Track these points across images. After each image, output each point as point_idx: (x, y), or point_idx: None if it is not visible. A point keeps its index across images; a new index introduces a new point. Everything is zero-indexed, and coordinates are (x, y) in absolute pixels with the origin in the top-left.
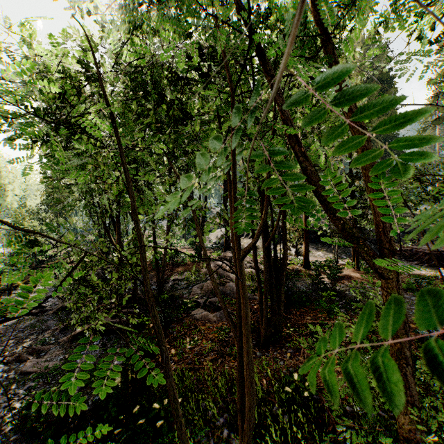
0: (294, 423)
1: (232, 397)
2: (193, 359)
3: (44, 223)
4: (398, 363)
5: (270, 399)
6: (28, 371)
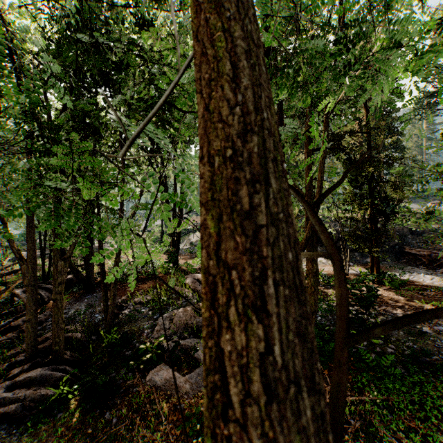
0: None
1: None
2: None
3: None
4: None
5: None
6: None
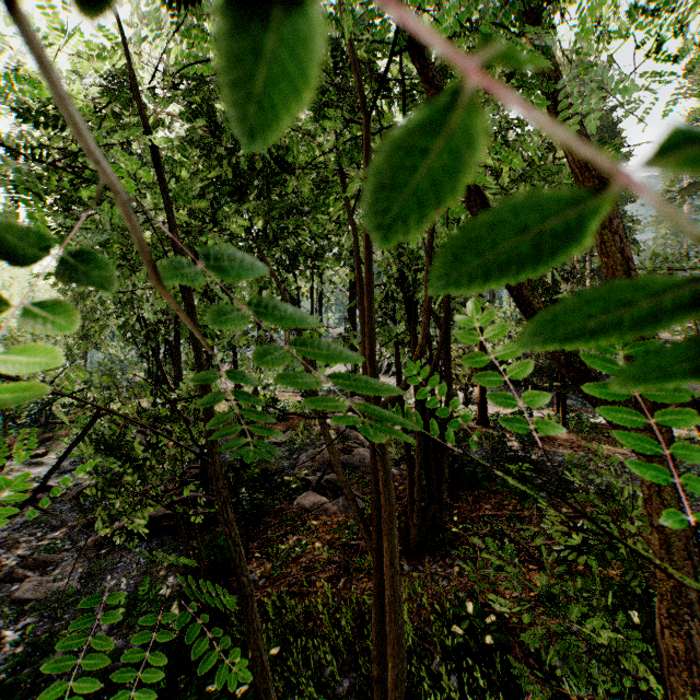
0: (468, 688)
1: (364, 644)
2: (300, 576)
3: None
4: (672, 612)
5: (426, 647)
6: (25, 598)
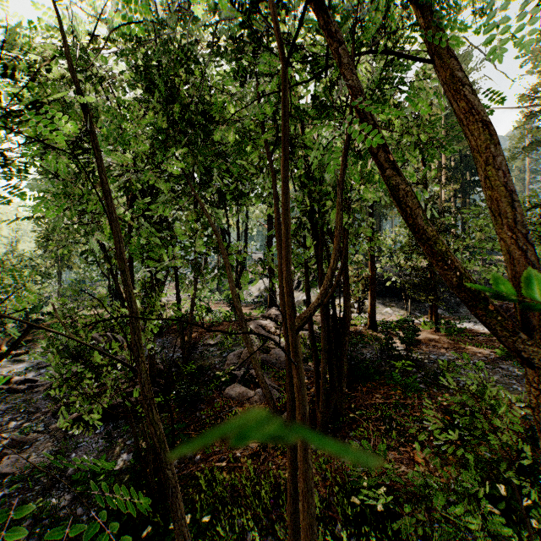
0: None
1: (279, 512)
2: (227, 453)
3: (39, 272)
4: None
5: (331, 514)
6: (4, 472)
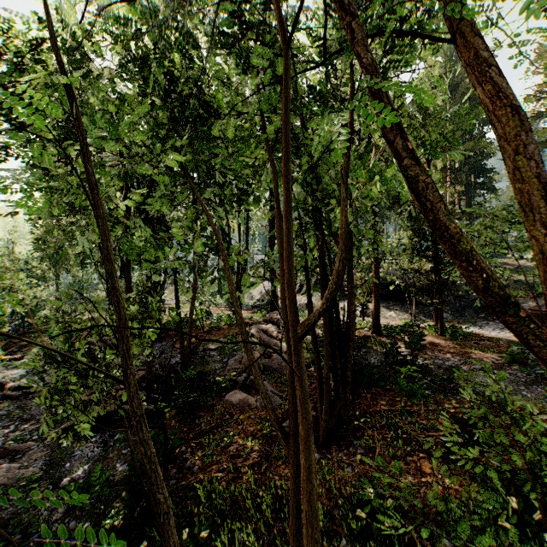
0: None
1: (281, 526)
2: (227, 463)
3: (36, 275)
4: None
5: (335, 527)
6: None
